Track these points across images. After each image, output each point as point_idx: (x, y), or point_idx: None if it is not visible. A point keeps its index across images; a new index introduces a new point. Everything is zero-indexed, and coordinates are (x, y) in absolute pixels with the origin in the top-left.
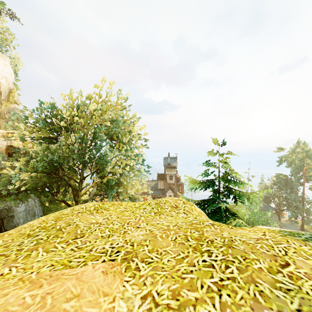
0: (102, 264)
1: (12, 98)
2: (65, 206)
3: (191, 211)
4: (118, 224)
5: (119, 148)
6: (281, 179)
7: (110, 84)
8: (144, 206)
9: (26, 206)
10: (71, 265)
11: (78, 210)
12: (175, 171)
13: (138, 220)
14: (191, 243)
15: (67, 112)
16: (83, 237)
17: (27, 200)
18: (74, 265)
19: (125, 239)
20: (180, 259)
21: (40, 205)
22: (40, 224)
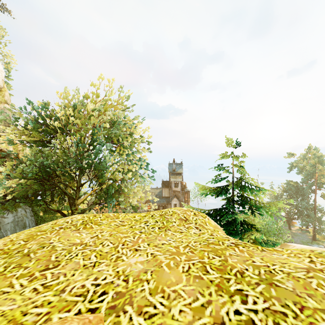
0: (71, 324)
1: (2, 98)
2: (61, 216)
3: (205, 225)
4: (109, 244)
5: (120, 152)
6: (292, 186)
7: (110, 81)
8: (146, 219)
9: (15, 217)
10: (25, 322)
11: (60, 225)
12: (180, 178)
13: (137, 238)
14: (212, 278)
15: (61, 111)
16: (57, 266)
17: (16, 209)
18: (29, 323)
19: (116, 269)
20: (198, 307)
21: (32, 216)
22: (4, 246)
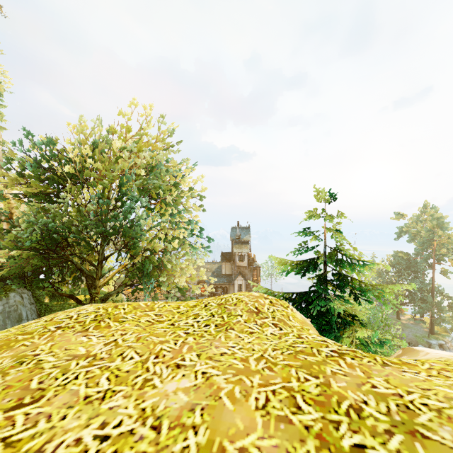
0: None
1: None
2: (75, 304)
3: (287, 320)
4: (134, 357)
5: (160, 211)
6: (401, 259)
7: (146, 107)
8: (196, 310)
9: (4, 306)
10: None
11: (58, 323)
12: (247, 248)
13: (180, 344)
14: (308, 420)
15: (74, 151)
16: (38, 400)
17: (7, 295)
18: None
19: (141, 404)
20: None
21: (32, 303)
22: None
